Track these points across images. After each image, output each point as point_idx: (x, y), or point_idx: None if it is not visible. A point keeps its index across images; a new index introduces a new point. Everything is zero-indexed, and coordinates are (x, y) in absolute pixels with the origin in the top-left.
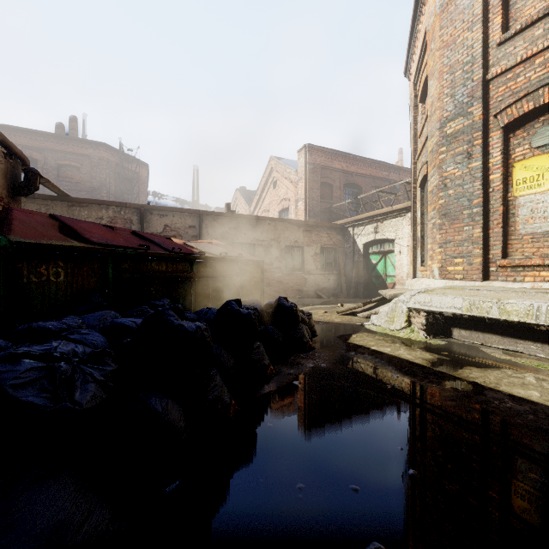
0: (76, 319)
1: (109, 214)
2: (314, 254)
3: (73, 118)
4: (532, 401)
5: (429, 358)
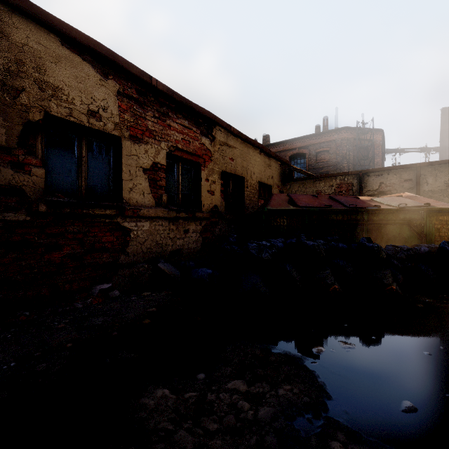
0: (282, 240)
1: (336, 182)
2: None
3: (325, 118)
4: None
5: None
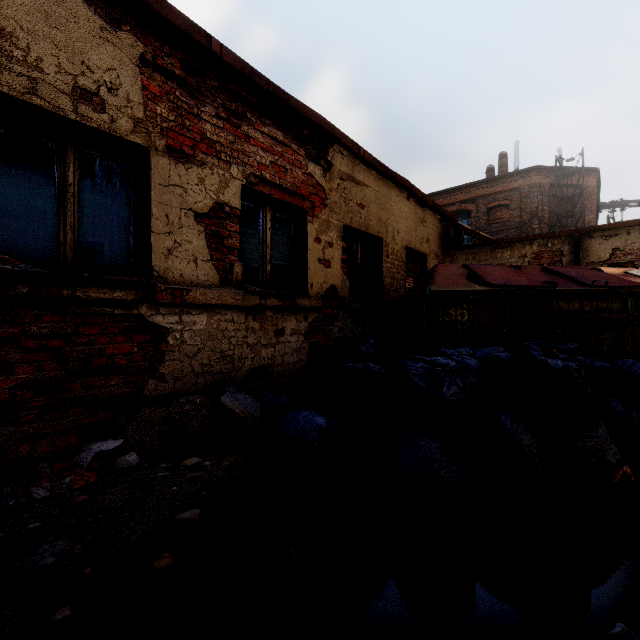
0: (468, 350)
1: (533, 249)
2: None
3: (502, 155)
4: None
5: None
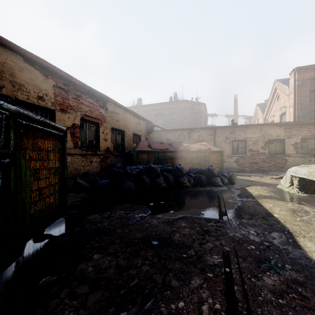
0: (143, 165)
1: (178, 133)
2: (294, 143)
3: (175, 93)
4: (263, 206)
5: (265, 195)
